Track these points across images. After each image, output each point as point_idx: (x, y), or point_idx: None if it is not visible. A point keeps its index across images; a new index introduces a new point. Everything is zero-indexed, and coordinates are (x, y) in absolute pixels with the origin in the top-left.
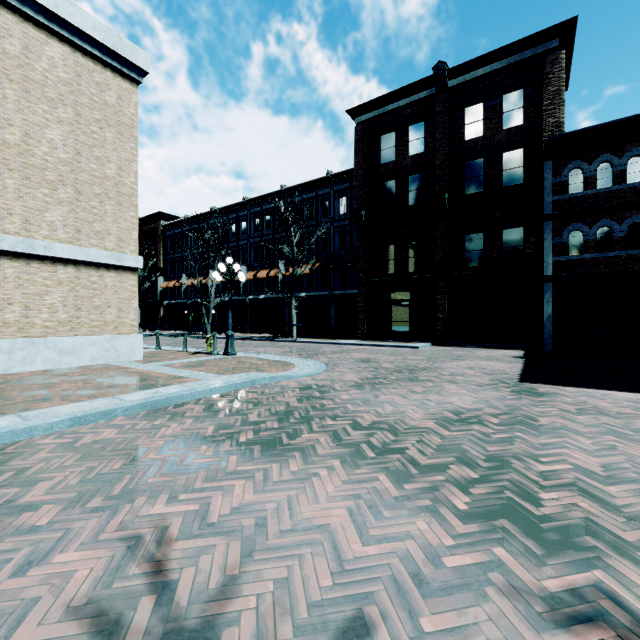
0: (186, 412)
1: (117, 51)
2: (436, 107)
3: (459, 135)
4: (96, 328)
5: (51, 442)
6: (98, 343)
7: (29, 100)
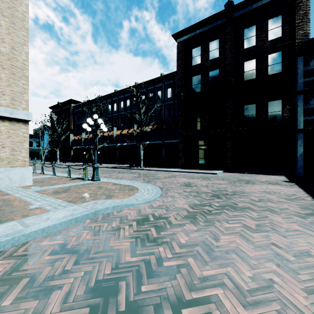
0: None
1: None
2: (226, 29)
3: (240, 45)
4: None
5: None
6: None
7: None
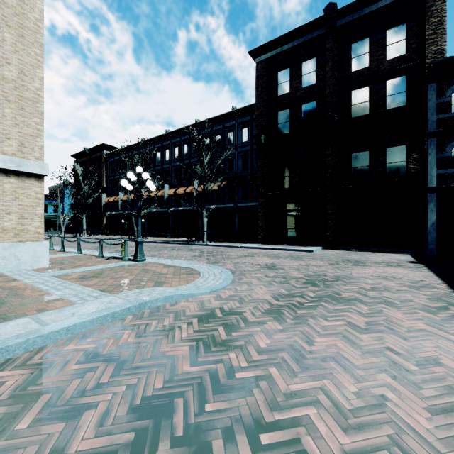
0: None
1: None
2: (326, 44)
3: (346, 67)
4: None
5: None
6: None
7: None
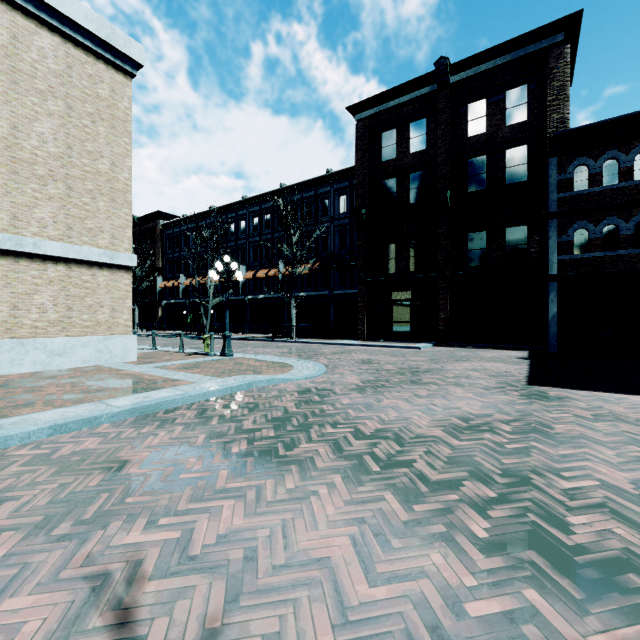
0: (177, 418)
1: (110, 42)
2: (438, 103)
3: (461, 132)
4: (88, 328)
5: (26, 453)
6: (90, 344)
7: (17, 92)
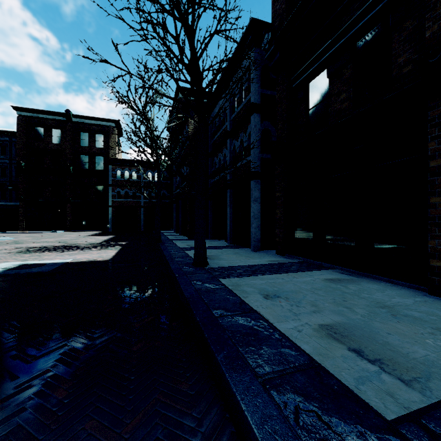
0: None
1: None
2: (67, 126)
3: (78, 143)
4: None
5: None
6: None
7: None
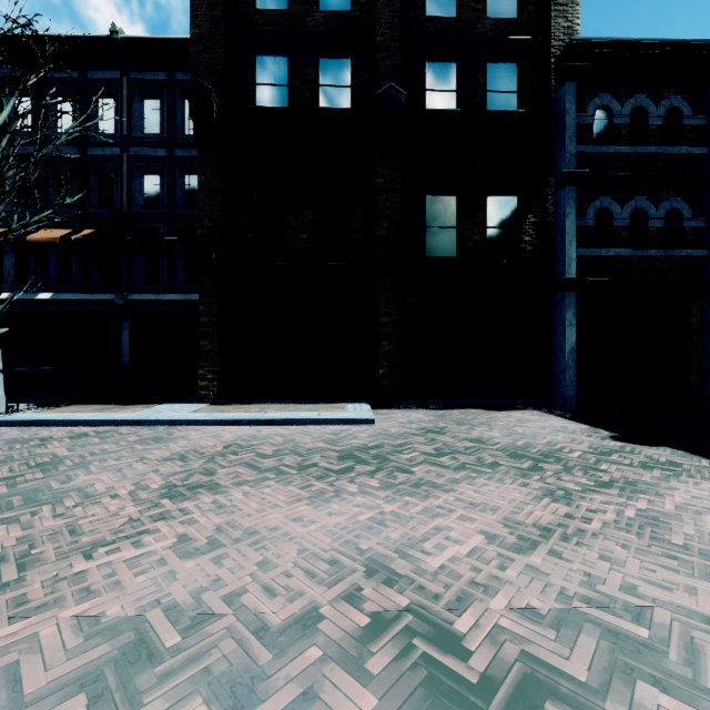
0: None
1: None
2: None
3: (417, 1)
4: None
5: None
6: None
7: None
